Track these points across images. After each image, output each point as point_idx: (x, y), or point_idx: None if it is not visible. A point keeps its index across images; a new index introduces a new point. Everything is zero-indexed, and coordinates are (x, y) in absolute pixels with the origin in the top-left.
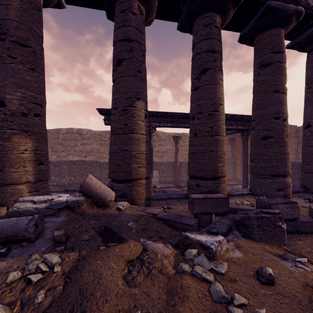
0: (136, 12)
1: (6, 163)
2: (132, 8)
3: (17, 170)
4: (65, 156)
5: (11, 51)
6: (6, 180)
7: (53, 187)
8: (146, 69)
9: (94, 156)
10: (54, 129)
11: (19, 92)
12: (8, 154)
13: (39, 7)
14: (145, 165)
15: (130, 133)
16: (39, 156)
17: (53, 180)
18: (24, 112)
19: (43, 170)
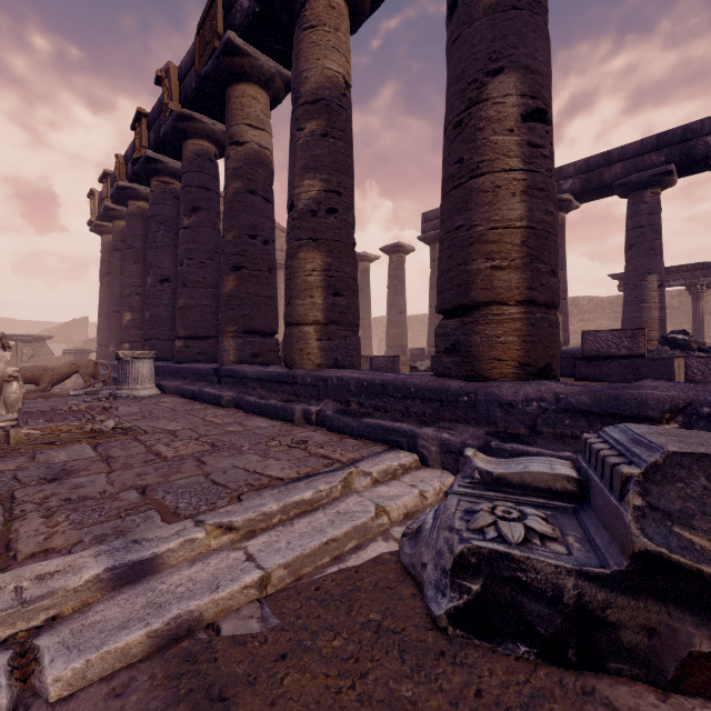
0: (647, 201)
1: None
2: (643, 199)
3: None
4: None
5: None
6: None
7: None
8: (661, 242)
9: None
10: None
11: None
12: None
13: (564, 224)
14: (657, 329)
15: (641, 303)
16: (565, 326)
17: None
18: None
19: (567, 336)
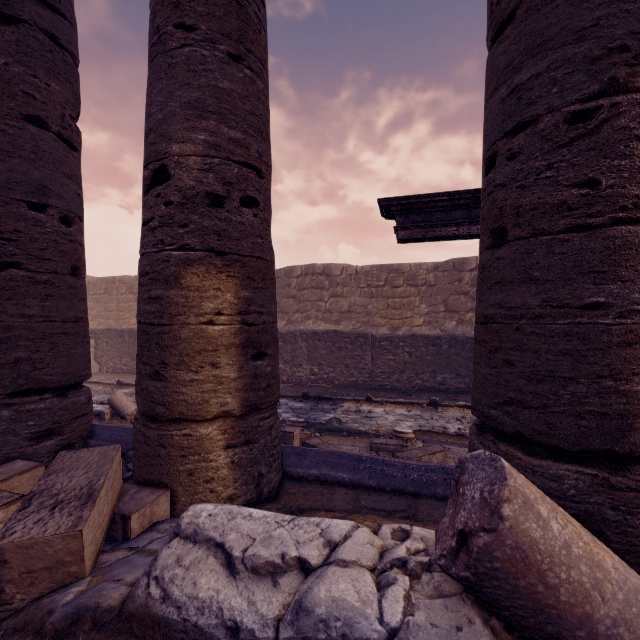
0: None
1: (170, 353)
2: None
3: (196, 376)
4: (300, 321)
5: (184, 9)
6: (169, 407)
7: (281, 384)
8: None
9: (354, 322)
10: (281, 269)
11: (201, 131)
12: (175, 325)
13: None
14: None
15: (619, 224)
16: (253, 330)
17: (281, 370)
18: (215, 192)
19: (265, 376)
